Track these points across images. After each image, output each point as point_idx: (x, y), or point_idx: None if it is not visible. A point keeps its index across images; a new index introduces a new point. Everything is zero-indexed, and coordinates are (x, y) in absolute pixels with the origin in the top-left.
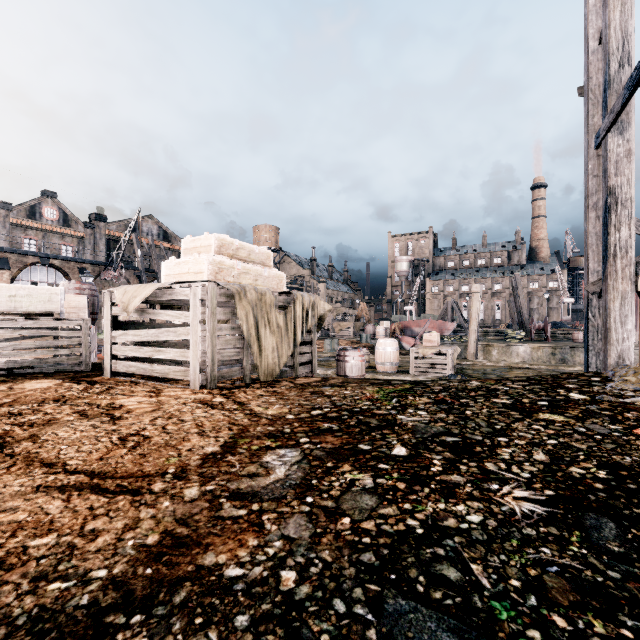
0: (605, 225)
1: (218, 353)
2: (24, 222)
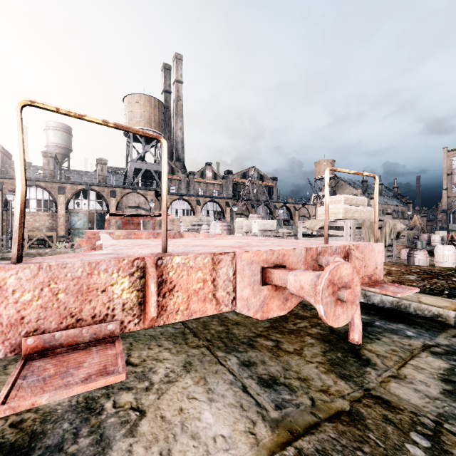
0: None
1: None
2: (199, 180)
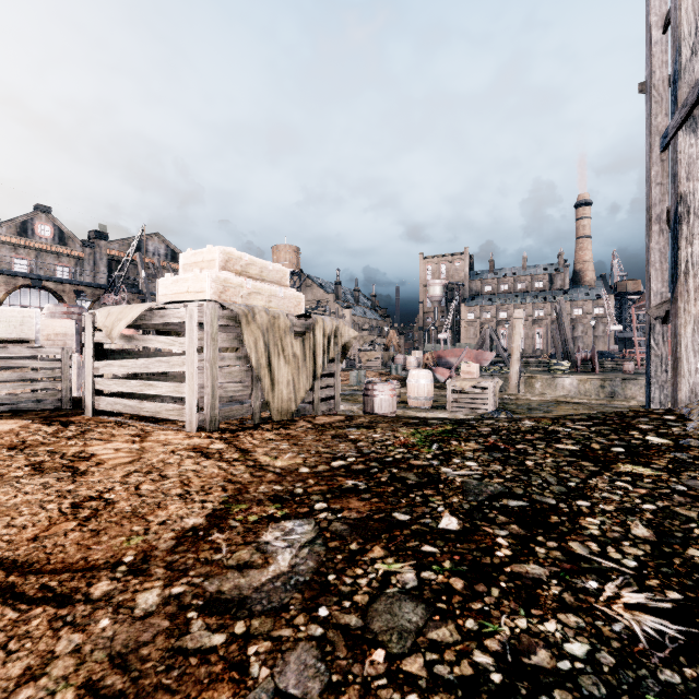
0: (675, 238)
1: (220, 388)
2: (14, 240)
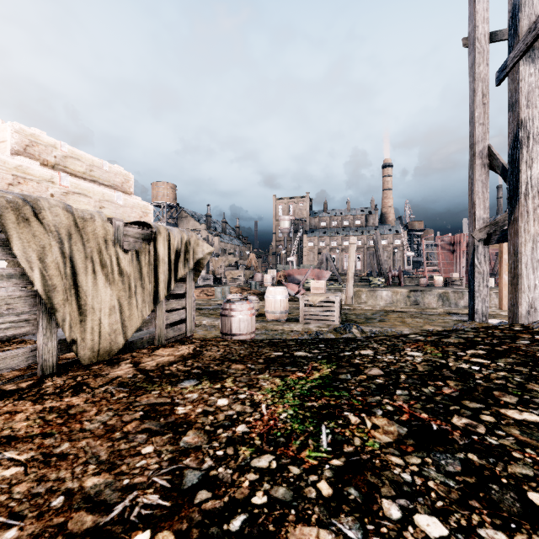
0: (514, 162)
1: None
2: None
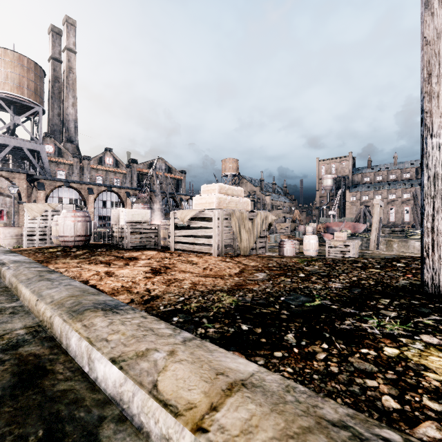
0: None
1: (224, 241)
2: (97, 166)
